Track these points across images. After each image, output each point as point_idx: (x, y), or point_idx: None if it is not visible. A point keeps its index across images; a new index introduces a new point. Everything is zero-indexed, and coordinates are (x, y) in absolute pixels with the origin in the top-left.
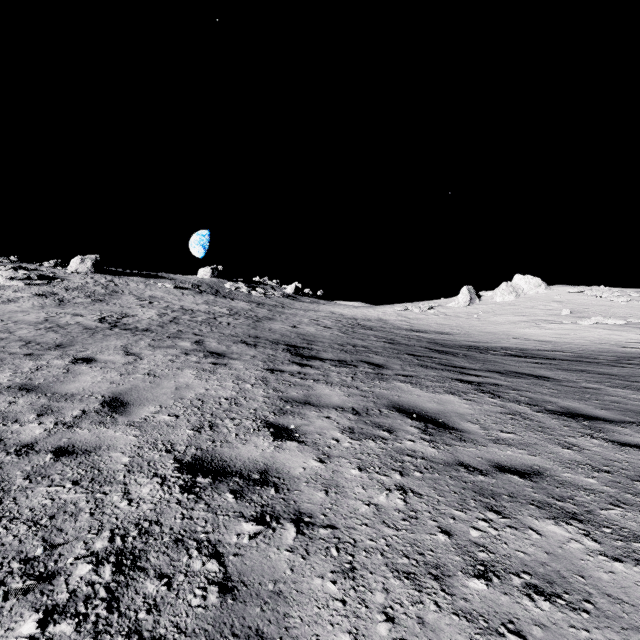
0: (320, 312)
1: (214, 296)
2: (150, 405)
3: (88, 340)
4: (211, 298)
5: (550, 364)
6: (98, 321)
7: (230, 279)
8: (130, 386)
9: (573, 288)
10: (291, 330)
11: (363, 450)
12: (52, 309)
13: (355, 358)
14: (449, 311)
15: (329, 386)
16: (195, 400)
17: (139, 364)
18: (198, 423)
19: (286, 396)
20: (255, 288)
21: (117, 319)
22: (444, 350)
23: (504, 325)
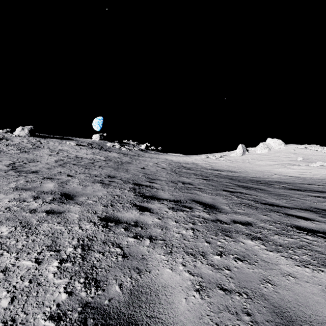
0: (159, 159)
1: (99, 150)
2: None
3: None
4: (97, 151)
5: None
6: (7, 165)
7: (110, 141)
8: None
9: (300, 145)
10: (140, 171)
11: None
12: None
13: (187, 197)
14: (231, 158)
15: (169, 255)
16: None
17: None
18: None
19: (97, 305)
20: (124, 146)
21: (23, 163)
22: (243, 185)
23: (265, 166)
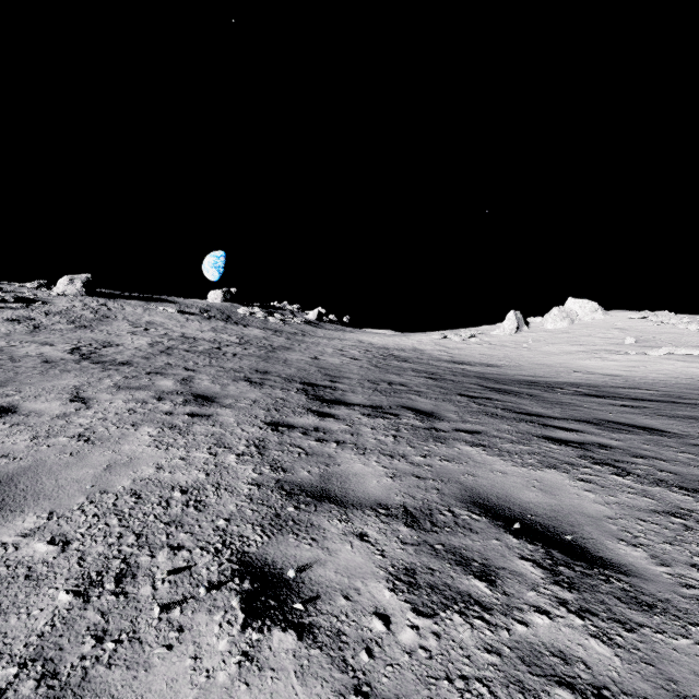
0: (346, 341)
1: (224, 322)
2: (32, 511)
3: (33, 378)
4: (220, 324)
5: (644, 408)
6: (68, 352)
7: (244, 303)
8: (30, 463)
9: (635, 313)
10: (311, 362)
11: (449, 661)
12: (19, 337)
13: (394, 402)
14: (494, 340)
15: (361, 455)
16: (125, 495)
17: (78, 417)
18: (98, 566)
19: (290, 480)
20: (273, 314)
21: (95, 349)
22: (501, 388)
23: (559, 356)
